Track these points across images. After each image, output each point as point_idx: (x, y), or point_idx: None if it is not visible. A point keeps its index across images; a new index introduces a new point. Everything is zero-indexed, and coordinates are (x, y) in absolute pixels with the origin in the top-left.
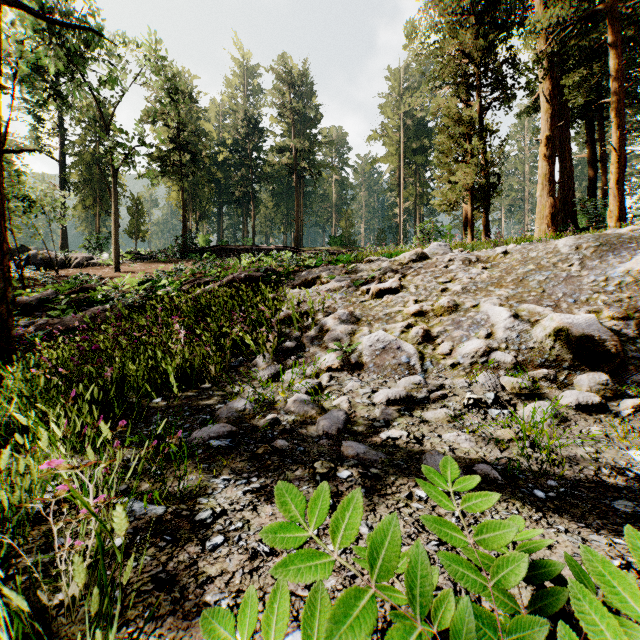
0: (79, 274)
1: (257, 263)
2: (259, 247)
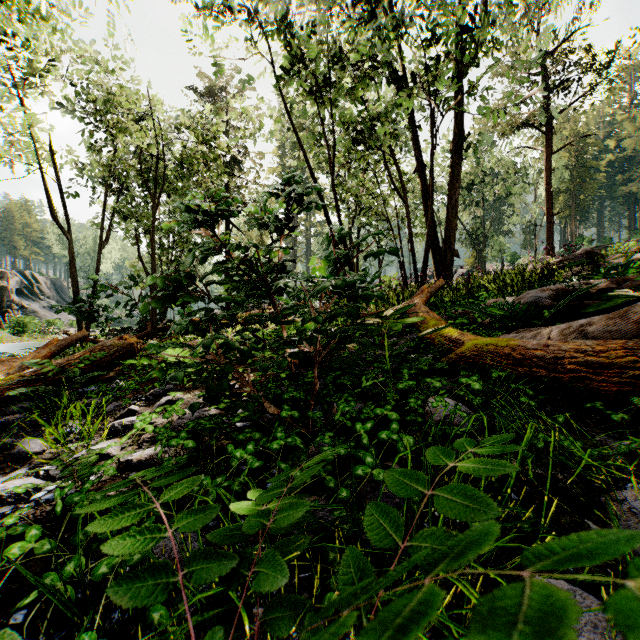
0: None
1: None
2: None
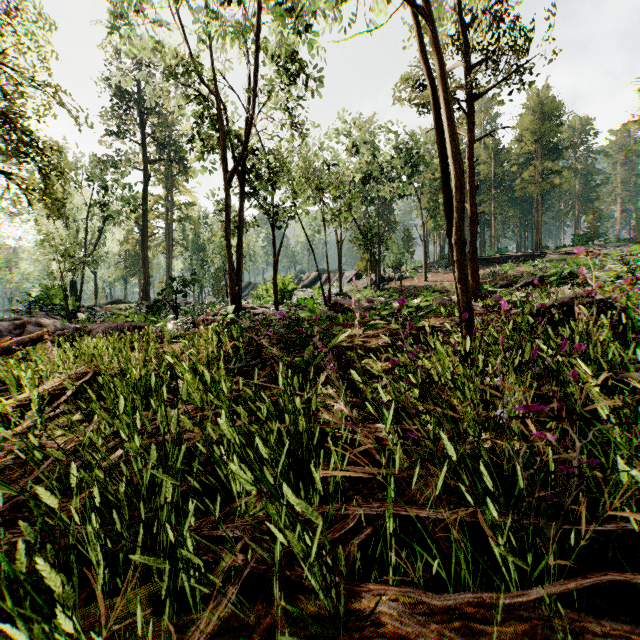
0: (428, 284)
1: (517, 270)
2: (507, 255)
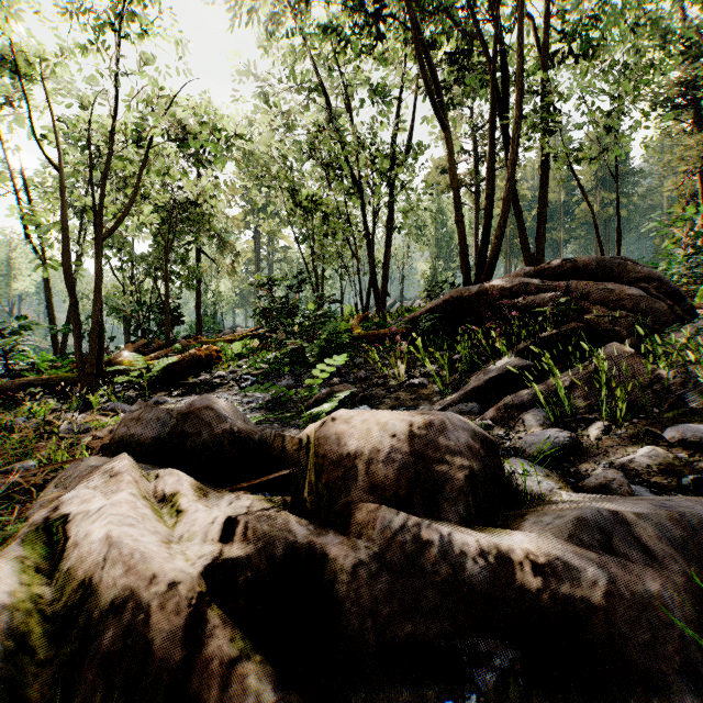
0: None
1: None
2: None
